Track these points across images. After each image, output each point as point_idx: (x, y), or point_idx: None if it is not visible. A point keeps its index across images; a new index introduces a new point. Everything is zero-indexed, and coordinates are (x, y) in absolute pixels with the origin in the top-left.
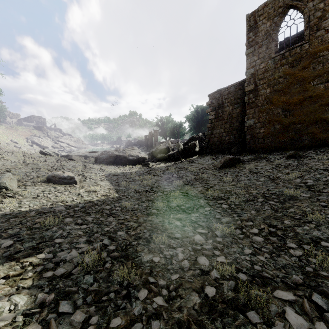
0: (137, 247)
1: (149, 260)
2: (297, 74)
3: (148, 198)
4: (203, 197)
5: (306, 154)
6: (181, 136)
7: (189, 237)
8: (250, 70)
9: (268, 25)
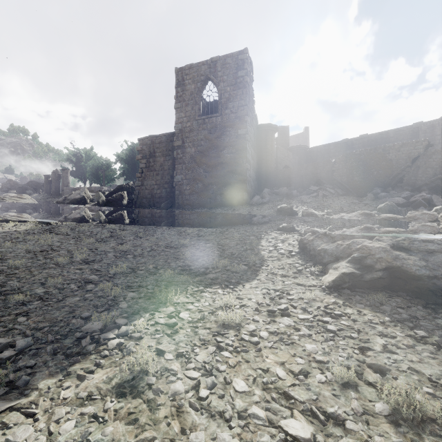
0: (31, 288)
1: (43, 292)
2: (213, 141)
3: (46, 256)
4: (113, 252)
5: (215, 212)
6: (109, 182)
7: (85, 278)
8: (178, 125)
9: (193, 87)
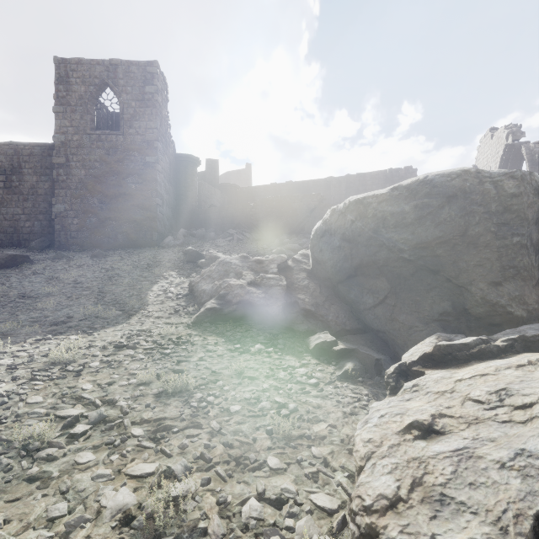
0: None
1: None
2: (113, 165)
3: None
4: None
5: (111, 254)
6: None
7: None
8: (59, 135)
9: (83, 90)
